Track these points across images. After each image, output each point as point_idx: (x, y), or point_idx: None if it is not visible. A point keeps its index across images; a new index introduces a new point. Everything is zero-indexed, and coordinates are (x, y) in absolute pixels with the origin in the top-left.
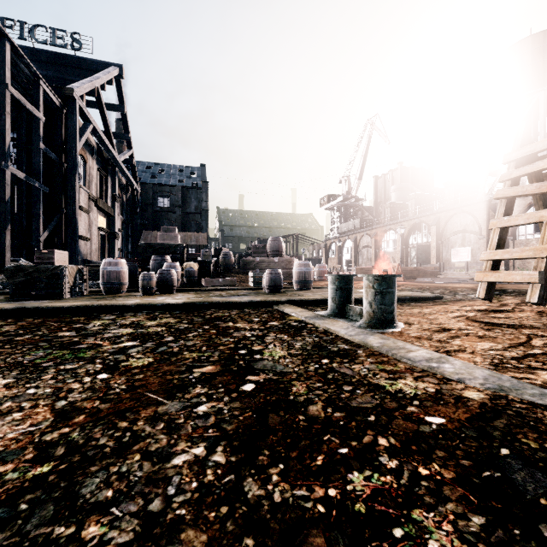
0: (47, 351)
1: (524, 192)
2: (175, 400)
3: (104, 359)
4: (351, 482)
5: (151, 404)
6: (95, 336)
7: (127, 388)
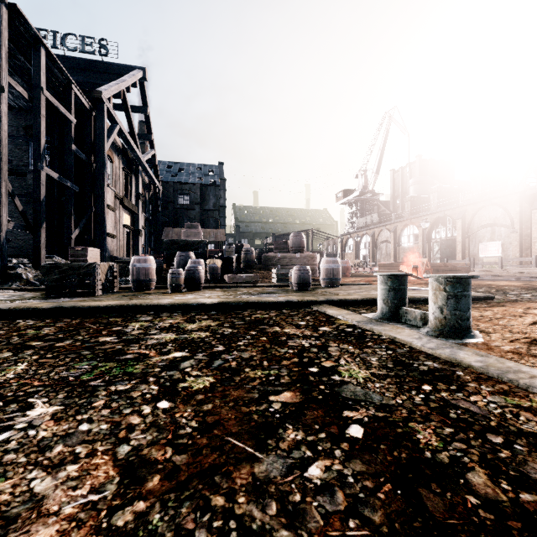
0: (92, 363)
1: None
2: (270, 453)
3: (157, 377)
4: None
5: (242, 460)
6: (138, 343)
7: (200, 427)
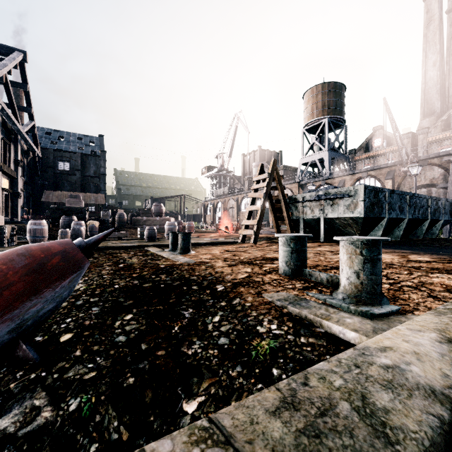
0: None
1: (255, 196)
2: (100, 268)
3: None
4: (136, 271)
5: (93, 268)
6: None
7: None
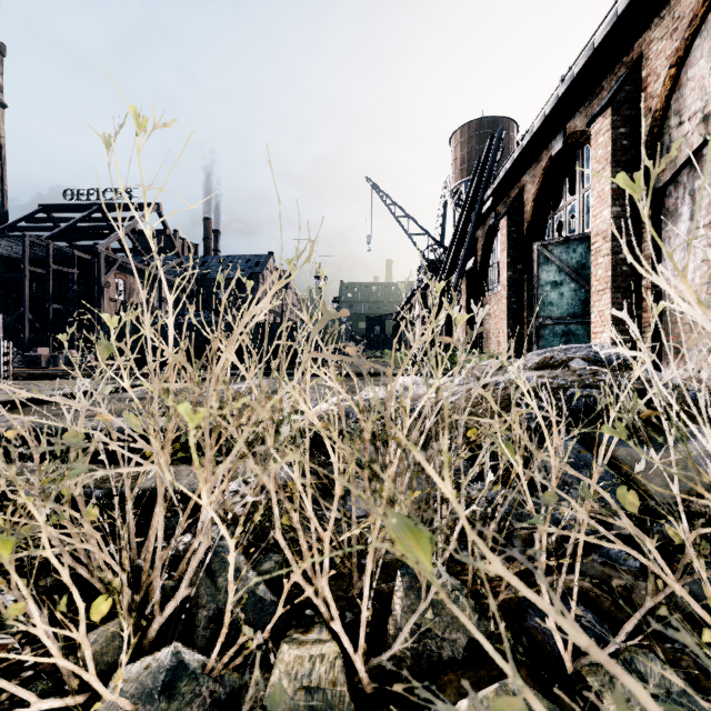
0: None
1: None
2: None
3: None
4: None
5: None
6: None
7: None
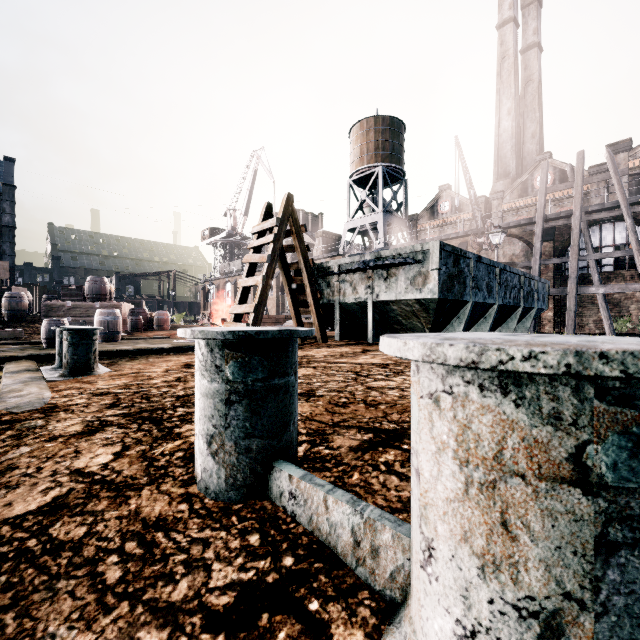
0: None
1: (254, 260)
2: None
3: None
4: None
5: None
6: None
7: None
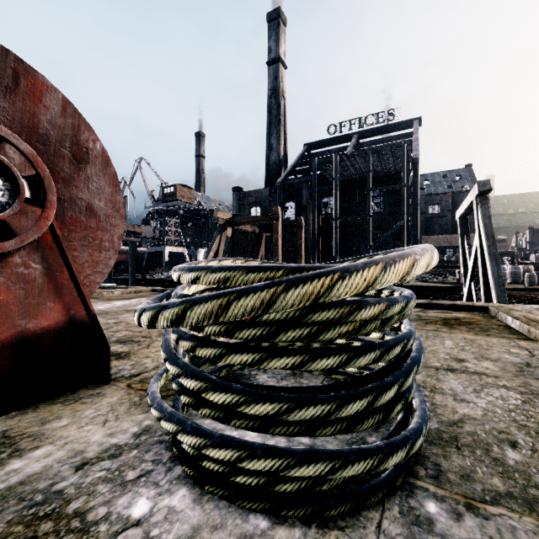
0: None
1: None
2: None
3: None
4: None
5: None
6: None
7: None
